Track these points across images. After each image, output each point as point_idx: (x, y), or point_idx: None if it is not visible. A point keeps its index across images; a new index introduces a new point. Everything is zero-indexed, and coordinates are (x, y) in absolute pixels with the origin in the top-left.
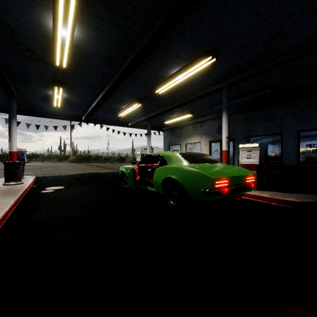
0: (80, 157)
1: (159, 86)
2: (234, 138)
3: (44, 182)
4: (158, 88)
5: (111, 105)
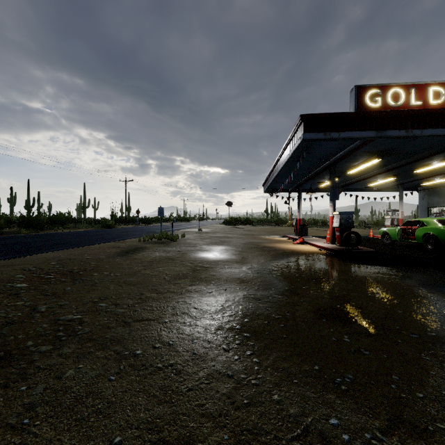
0: None
1: (417, 169)
2: None
3: None
4: (416, 169)
5: (365, 180)
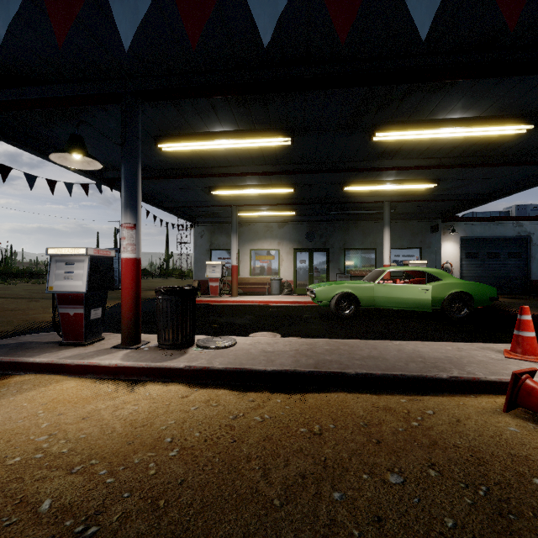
0: None
1: (356, 184)
2: (328, 248)
3: None
4: (352, 185)
5: (242, 176)
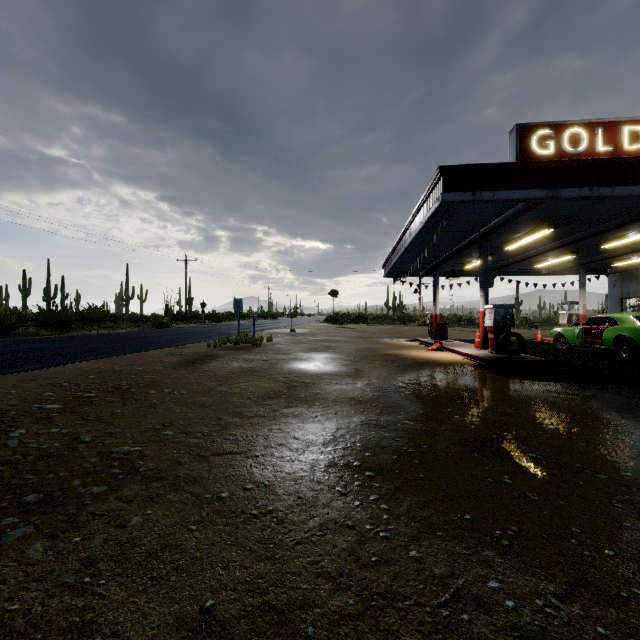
0: None
1: (606, 243)
2: None
3: None
4: (605, 244)
5: (530, 259)
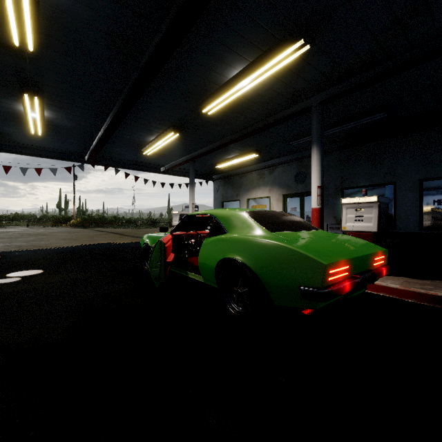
0: (89, 219)
1: (209, 101)
2: None
3: (12, 262)
4: (207, 104)
5: (130, 134)
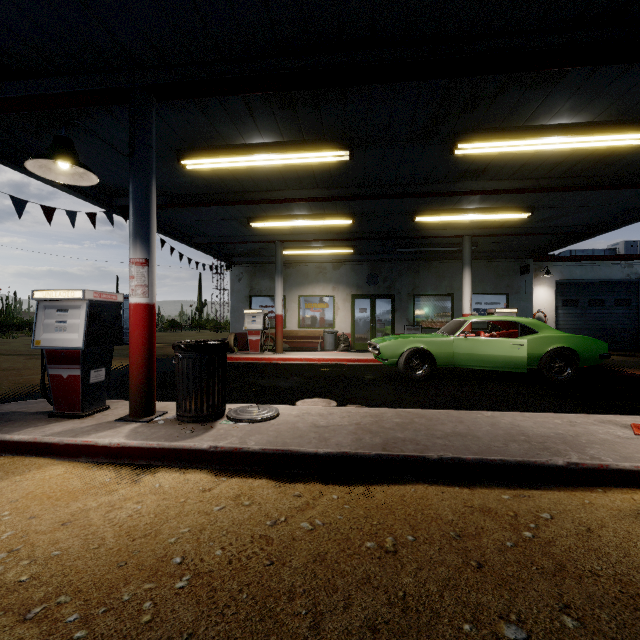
0: None
1: (430, 214)
2: (394, 294)
3: None
4: (425, 215)
5: (288, 204)
